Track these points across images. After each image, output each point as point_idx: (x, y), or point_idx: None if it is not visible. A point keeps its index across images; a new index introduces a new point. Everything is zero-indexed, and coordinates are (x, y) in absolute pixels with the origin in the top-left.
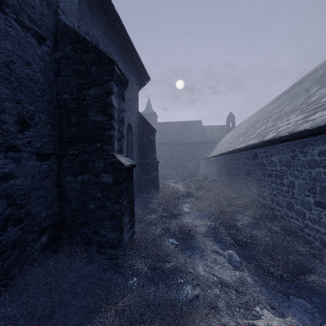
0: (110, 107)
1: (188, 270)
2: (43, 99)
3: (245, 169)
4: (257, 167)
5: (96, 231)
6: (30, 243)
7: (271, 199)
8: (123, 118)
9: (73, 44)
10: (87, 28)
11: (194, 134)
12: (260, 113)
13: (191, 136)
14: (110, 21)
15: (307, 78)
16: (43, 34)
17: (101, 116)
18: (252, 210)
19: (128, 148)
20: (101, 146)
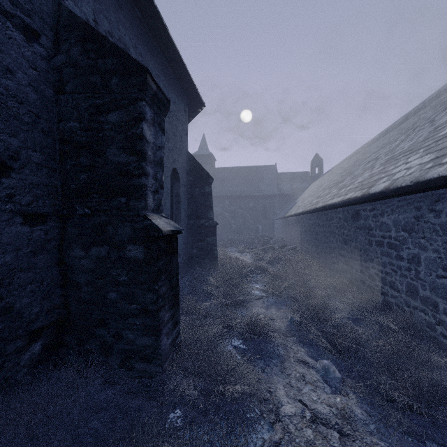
0: (141, 141)
1: (262, 394)
2: (34, 127)
3: (341, 235)
4: (359, 232)
5: (118, 333)
6: (11, 356)
7: (381, 280)
8: (162, 159)
9: (82, 43)
10: (110, 26)
11: (266, 184)
12: (358, 154)
13: (262, 186)
14: (145, 19)
15: (426, 104)
16: (35, 27)
17: (126, 156)
18: (354, 295)
19: (173, 204)
20: (126, 203)
